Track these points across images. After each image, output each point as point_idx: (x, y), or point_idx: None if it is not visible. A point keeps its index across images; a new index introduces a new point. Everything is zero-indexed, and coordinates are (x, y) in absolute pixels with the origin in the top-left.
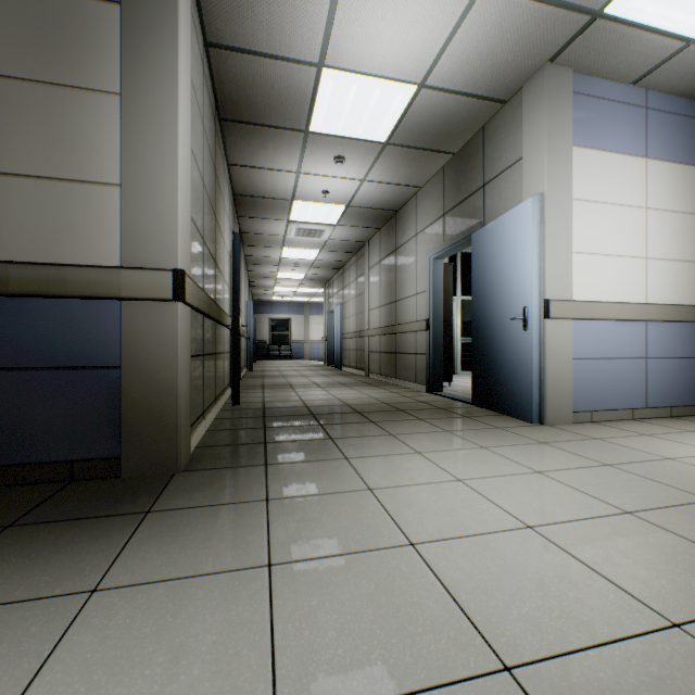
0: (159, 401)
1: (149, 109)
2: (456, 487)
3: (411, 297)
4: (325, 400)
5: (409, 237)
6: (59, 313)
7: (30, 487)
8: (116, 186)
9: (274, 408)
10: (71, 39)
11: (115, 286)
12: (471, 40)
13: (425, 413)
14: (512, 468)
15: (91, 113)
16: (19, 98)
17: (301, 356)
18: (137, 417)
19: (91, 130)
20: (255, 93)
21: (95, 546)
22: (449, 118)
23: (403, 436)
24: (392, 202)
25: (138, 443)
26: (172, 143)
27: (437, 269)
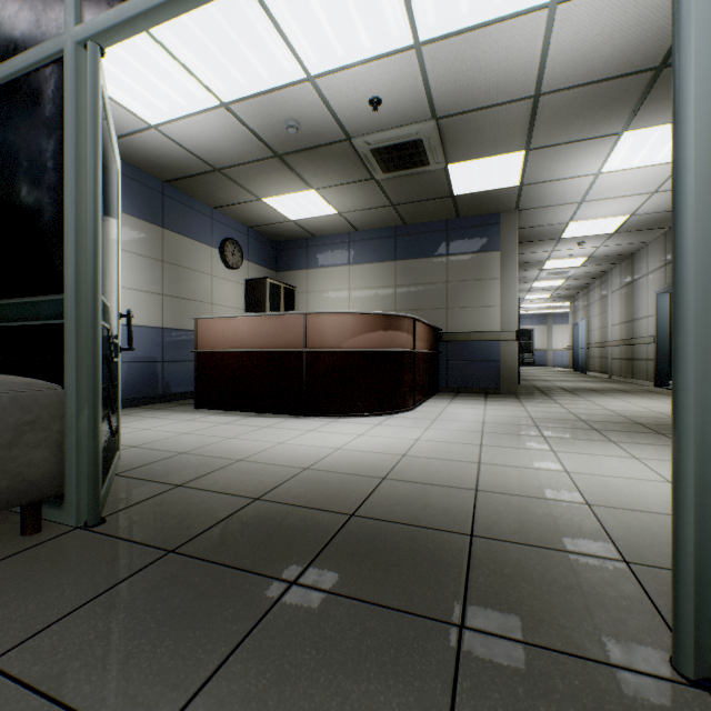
0: (511, 372)
1: (508, 281)
2: (623, 402)
3: (642, 318)
4: (570, 386)
5: (642, 275)
6: (482, 345)
7: (476, 394)
8: (498, 306)
9: (540, 387)
10: (485, 266)
11: (498, 337)
12: (656, 202)
13: (636, 392)
14: (657, 402)
15: (490, 286)
16: (472, 286)
17: (543, 363)
18: (504, 376)
19: (490, 291)
20: (532, 234)
21: (512, 399)
22: (656, 219)
23: (613, 396)
24: (626, 251)
25: (505, 384)
26: (515, 291)
27: (661, 301)
